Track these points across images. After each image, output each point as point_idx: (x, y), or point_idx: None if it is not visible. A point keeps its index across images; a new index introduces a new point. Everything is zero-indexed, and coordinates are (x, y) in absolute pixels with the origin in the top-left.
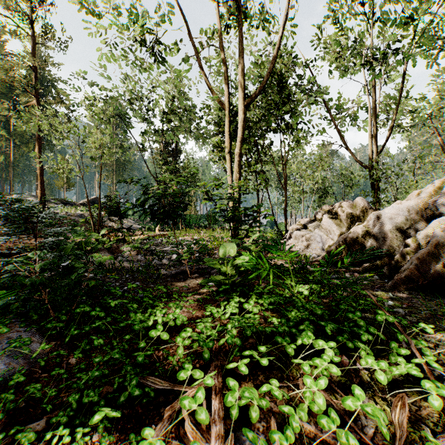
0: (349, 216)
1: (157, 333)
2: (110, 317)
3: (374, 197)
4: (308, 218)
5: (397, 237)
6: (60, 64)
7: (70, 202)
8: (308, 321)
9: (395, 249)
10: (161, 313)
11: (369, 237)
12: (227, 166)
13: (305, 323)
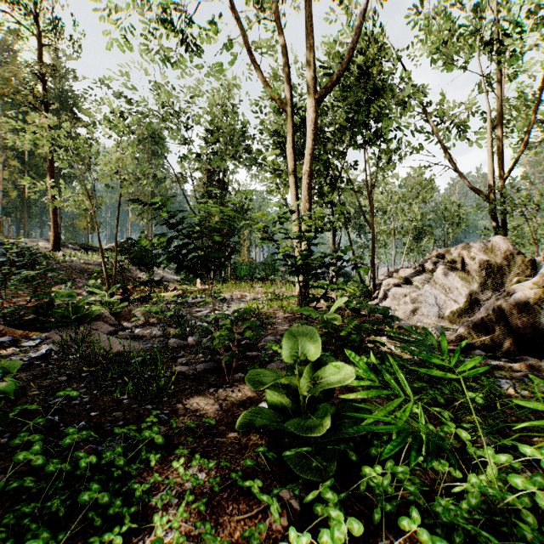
0: (483, 266)
1: None
2: None
3: None
4: (411, 268)
5: None
6: (84, 78)
7: (93, 247)
8: None
9: None
10: None
11: None
12: (292, 193)
13: None
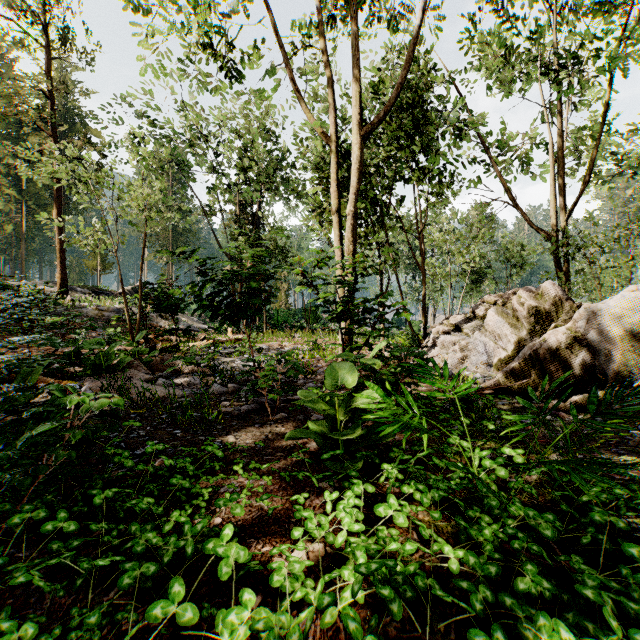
0: (532, 312)
1: (168, 609)
2: (81, 540)
3: (562, 282)
4: (462, 315)
5: (633, 349)
6: (93, 92)
7: (105, 291)
8: (532, 564)
9: (631, 371)
10: (193, 532)
11: (579, 348)
12: (335, 233)
13: (528, 572)
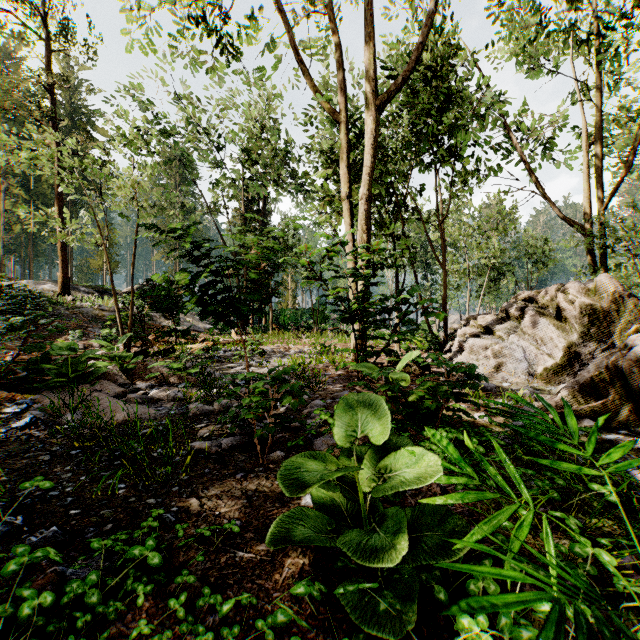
0: (585, 311)
1: None
2: None
3: None
4: (492, 315)
5: None
6: (100, 90)
7: (110, 291)
8: None
9: None
10: None
11: None
12: (346, 222)
13: None
